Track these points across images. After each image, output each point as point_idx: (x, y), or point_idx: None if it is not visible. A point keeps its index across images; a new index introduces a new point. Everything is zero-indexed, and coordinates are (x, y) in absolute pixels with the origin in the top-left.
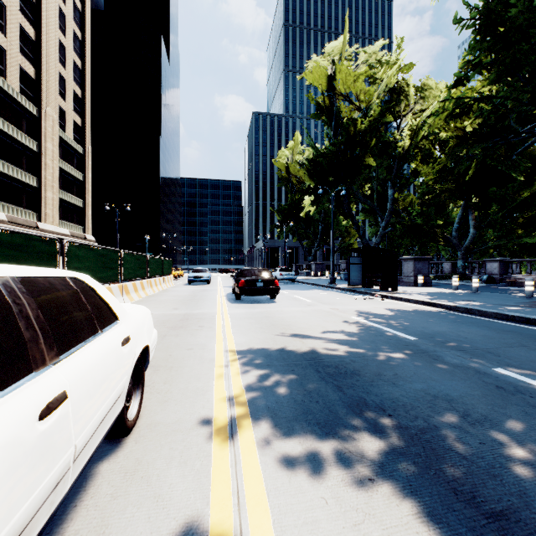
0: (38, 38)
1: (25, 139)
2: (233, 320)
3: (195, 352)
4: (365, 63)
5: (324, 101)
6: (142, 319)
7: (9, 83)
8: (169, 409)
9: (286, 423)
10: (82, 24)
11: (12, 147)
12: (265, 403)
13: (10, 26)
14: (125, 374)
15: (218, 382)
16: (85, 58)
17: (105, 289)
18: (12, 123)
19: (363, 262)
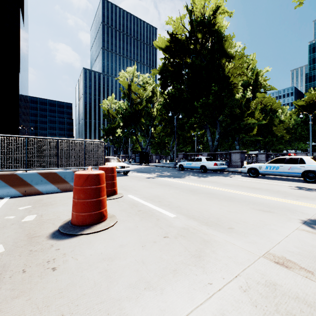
0: None
1: None
2: None
3: None
4: (142, 81)
5: (126, 92)
6: None
7: None
8: None
9: None
10: None
11: None
12: None
13: None
14: None
15: None
16: None
17: None
18: None
19: (140, 155)
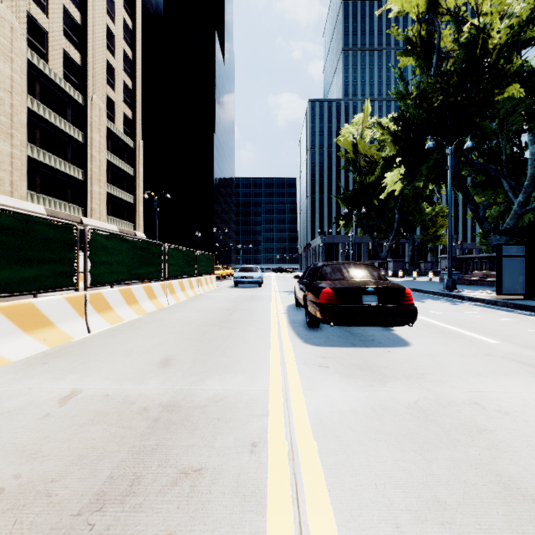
0: (84, 22)
1: (69, 128)
2: None
3: None
4: None
5: (419, 30)
6: None
7: (51, 67)
8: None
9: None
10: (133, 13)
11: (55, 137)
12: None
13: (52, 6)
14: None
15: None
16: (135, 48)
17: None
18: (56, 111)
19: (526, 254)
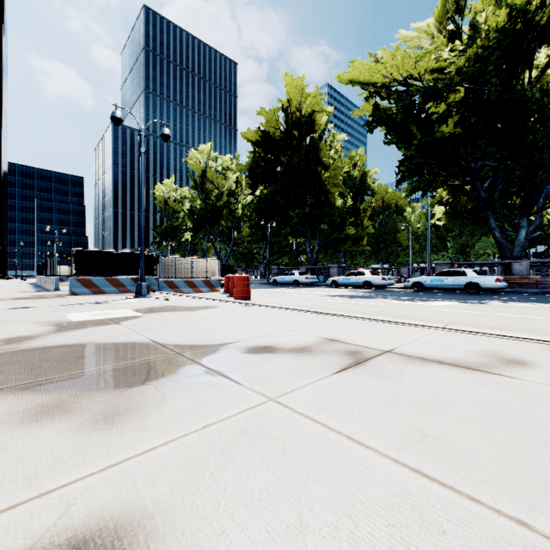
0: None
1: None
2: None
3: None
4: (221, 165)
5: (199, 181)
6: None
7: None
8: None
9: None
10: None
11: None
12: None
13: None
14: None
15: None
16: None
17: None
18: None
19: (221, 270)
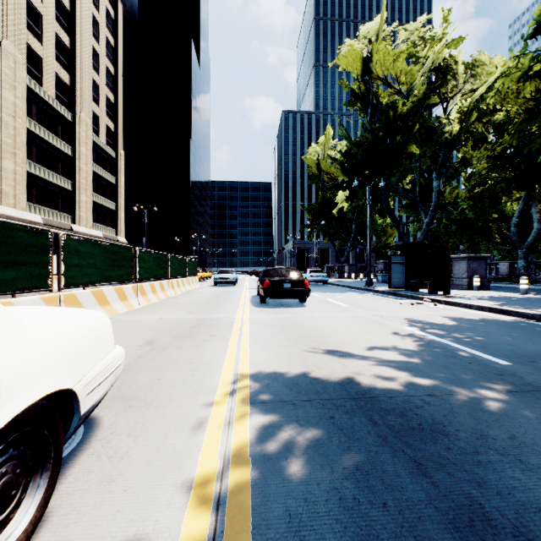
0: (72, 45)
1: (60, 144)
2: (253, 328)
3: (194, 375)
4: (406, 41)
5: (359, 87)
6: (63, 339)
7: (45, 90)
8: (107, 506)
9: None
10: (115, 31)
11: (48, 152)
12: (283, 500)
13: (46, 34)
14: None
15: (210, 437)
16: (117, 64)
17: None
18: (49, 129)
19: (406, 261)
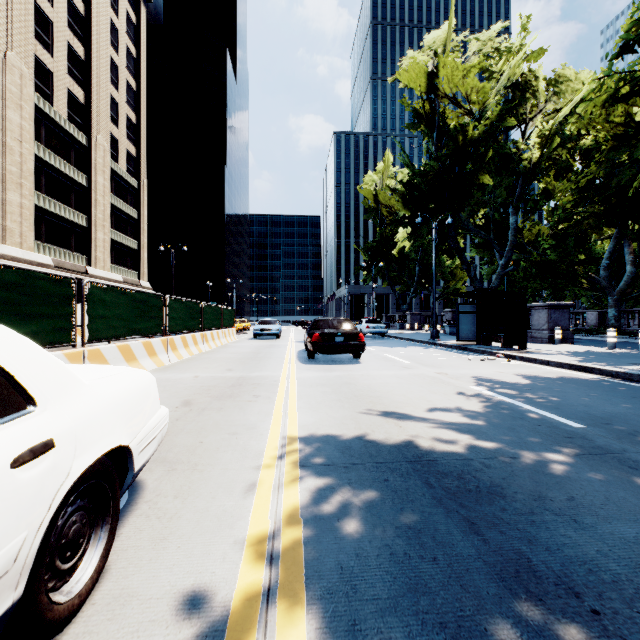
0: (87, 57)
1: (73, 172)
2: (301, 387)
3: (238, 438)
4: (478, 53)
5: (423, 107)
6: (119, 397)
7: (56, 109)
8: (163, 560)
9: (376, 618)
10: (137, 39)
11: (59, 182)
12: (335, 555)
13: (57, 44)
14: (18, 530)
15: (260, 499)
16: (139, 78)
17: (23, 343)
18: (60, 155)
19: (476, 311)
